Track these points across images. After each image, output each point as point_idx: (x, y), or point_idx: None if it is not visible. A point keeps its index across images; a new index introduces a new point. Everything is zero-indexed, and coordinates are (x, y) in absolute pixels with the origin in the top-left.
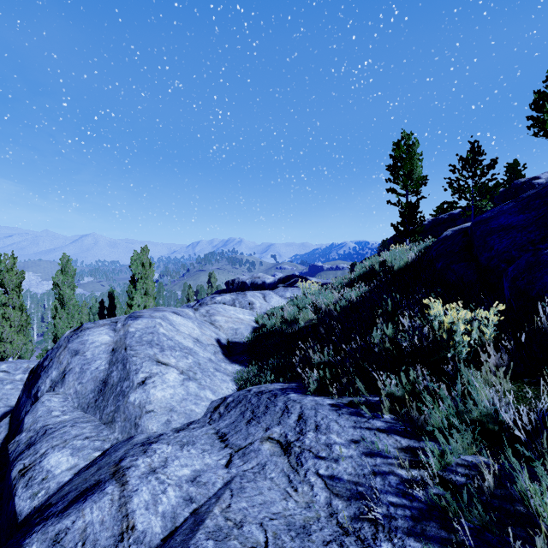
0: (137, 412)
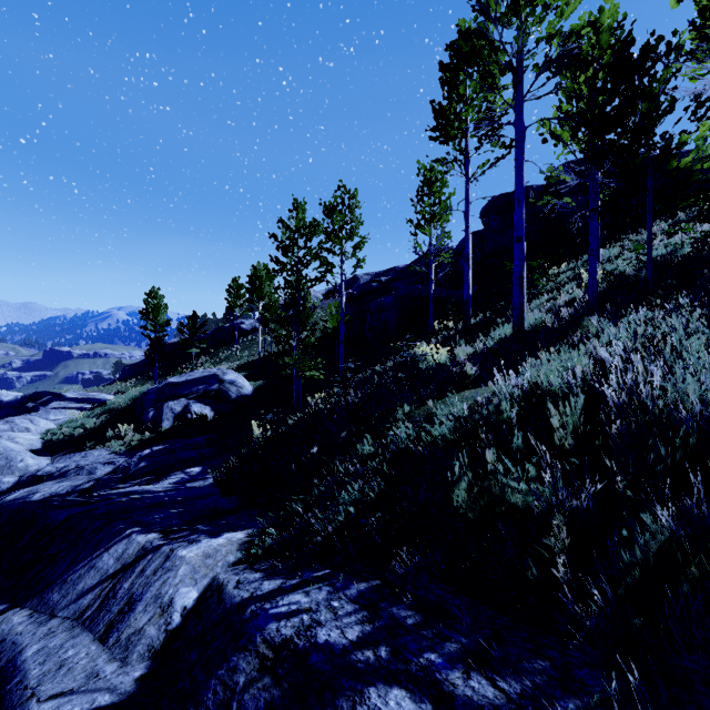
0: (25, 467)
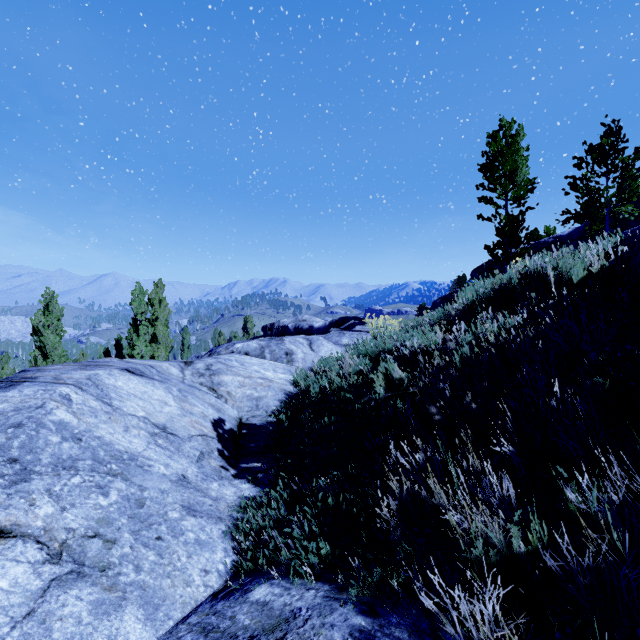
0: None
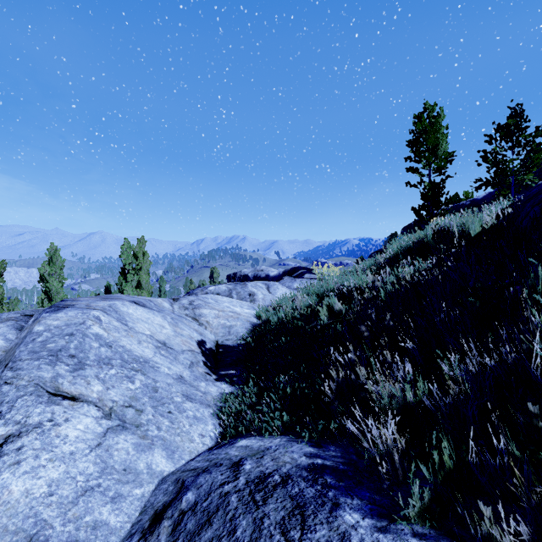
0: None
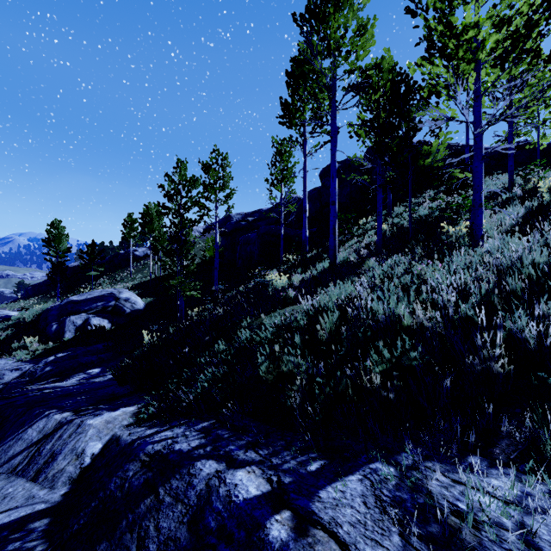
0: None
